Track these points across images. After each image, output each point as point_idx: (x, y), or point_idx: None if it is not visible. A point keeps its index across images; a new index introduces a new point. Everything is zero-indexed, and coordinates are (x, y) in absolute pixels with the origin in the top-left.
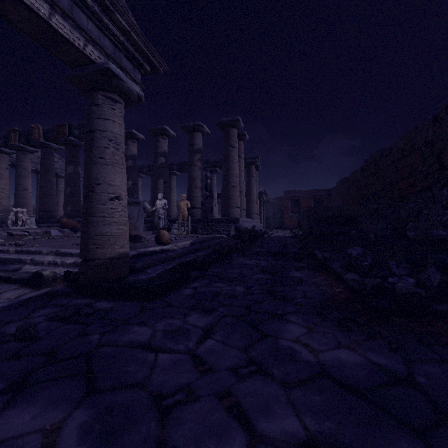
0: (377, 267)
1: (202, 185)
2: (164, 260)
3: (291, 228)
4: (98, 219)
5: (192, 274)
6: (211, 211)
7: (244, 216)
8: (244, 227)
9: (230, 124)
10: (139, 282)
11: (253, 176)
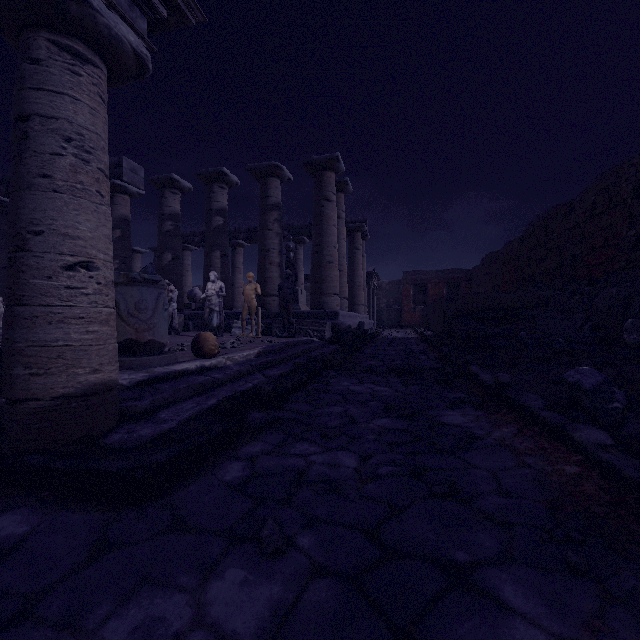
0: (636, 411)
1: (281, 259)
2: (202, 388)
3: (414, 326)
4: (35, 310)
5: (251, 418)
6: (296, 301)
7: (346, 308)
8: (346, 325)
9: (324, 165)
10: (132, 446)
11: (359, 249)
